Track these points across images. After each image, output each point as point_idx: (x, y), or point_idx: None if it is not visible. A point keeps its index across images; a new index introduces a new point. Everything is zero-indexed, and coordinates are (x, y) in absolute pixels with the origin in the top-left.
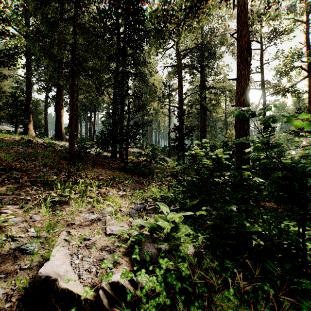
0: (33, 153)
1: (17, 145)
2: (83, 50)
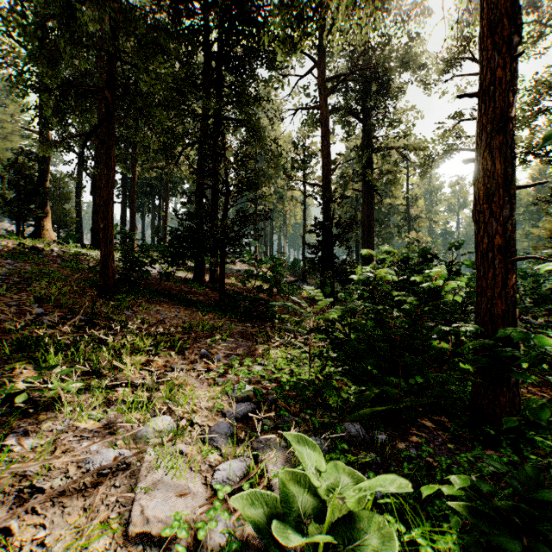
0: (29, 275)
1: (5, 258)
2: (131, 64)
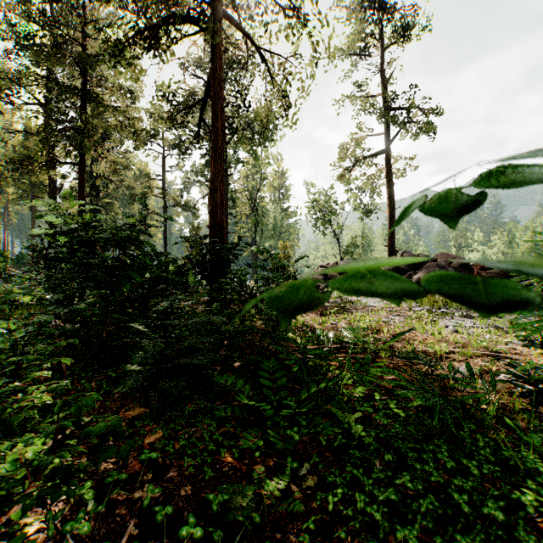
0: None
1: None
2: None
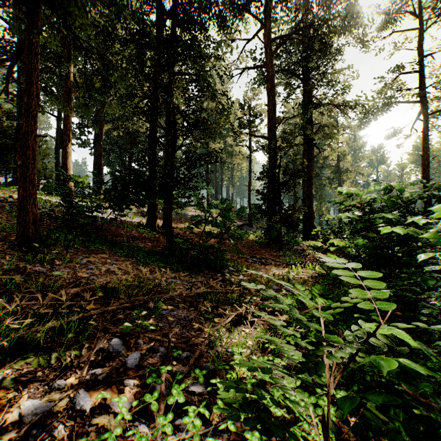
0: None
1: None
2: None
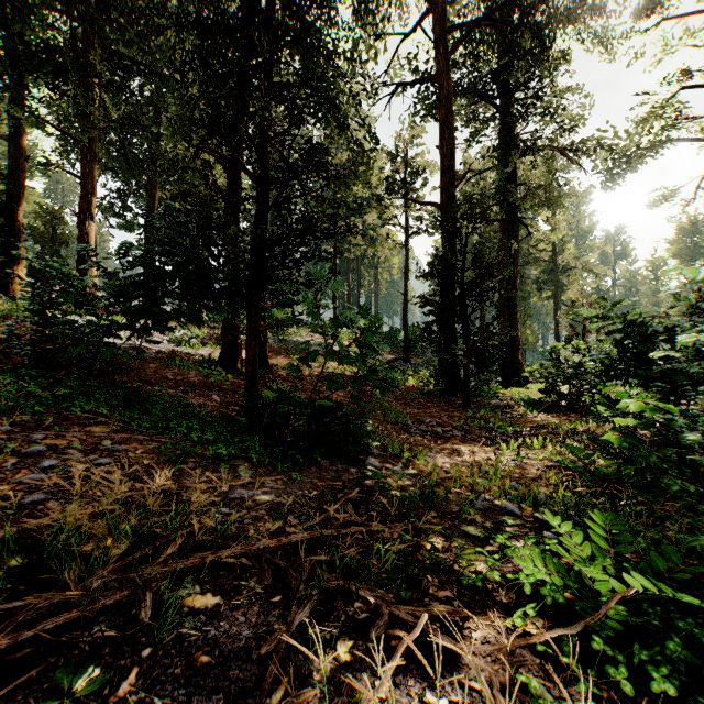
0: None
1: None
2: None
